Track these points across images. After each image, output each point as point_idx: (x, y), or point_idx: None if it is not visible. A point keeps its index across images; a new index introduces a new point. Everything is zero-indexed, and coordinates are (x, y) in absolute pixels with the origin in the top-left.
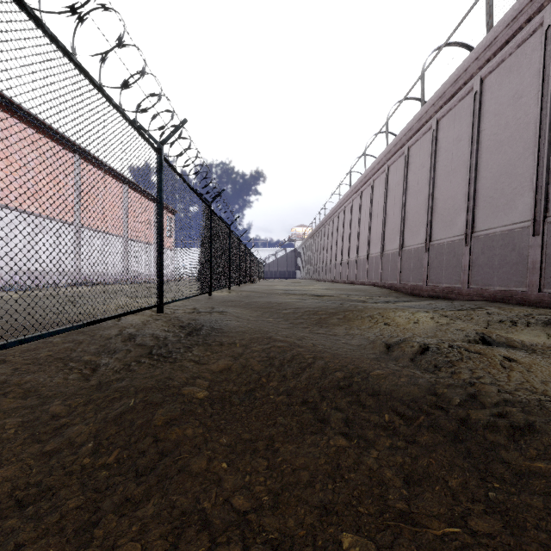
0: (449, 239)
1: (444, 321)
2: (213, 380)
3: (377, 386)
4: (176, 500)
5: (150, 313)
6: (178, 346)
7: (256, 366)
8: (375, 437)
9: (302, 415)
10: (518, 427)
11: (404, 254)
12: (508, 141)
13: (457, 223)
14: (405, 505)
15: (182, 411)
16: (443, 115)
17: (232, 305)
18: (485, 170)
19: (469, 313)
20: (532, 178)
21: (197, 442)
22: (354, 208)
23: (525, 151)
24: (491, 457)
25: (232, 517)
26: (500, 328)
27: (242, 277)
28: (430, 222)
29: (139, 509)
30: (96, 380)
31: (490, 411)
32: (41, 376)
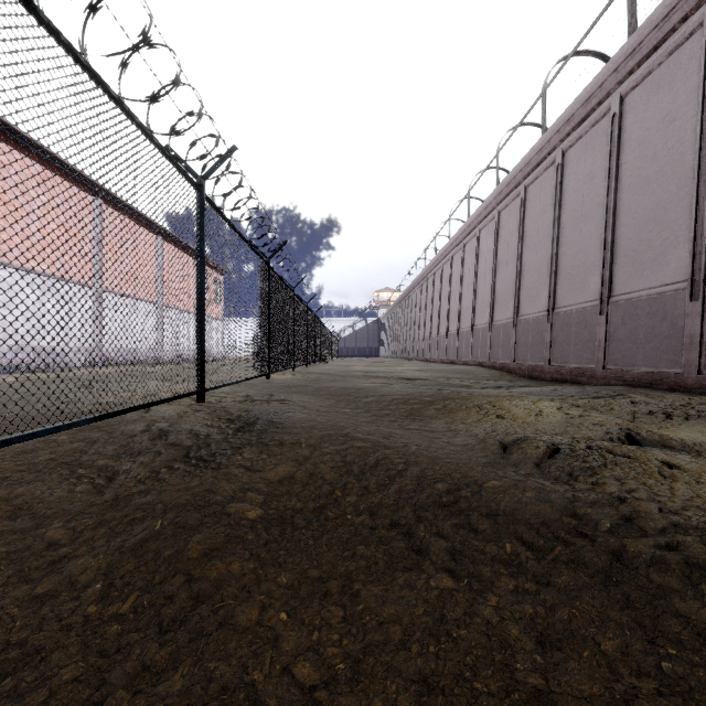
0: (579, 306)
1: (576, 413)
2: (270, 493)
3: (494, 504)
4: (214, 669)
5: (188, 402)
6: (224, 446)
7: (327, 474)
8: (494, 577)
9: (391, 543)
10: (697, 565)
11: (519, 325)
12: (657, 178)
13: (589, 285)
14: (542, 680)
15: (226, 538)
16: (571, 145)
17: (297, 391)
18: (627, 215)
19: (608, 402)
20: (689, 225)
21: (246, 582)
22: (454, 266)
23: (680, 190)
24: (660, 608)
25: (293, 696)
26: (650, 422)
27: (310, 355)
28: (554, 284)
29: (161, 682)
30: (112, 494)
31: (654, 540)
32: (38, 488)
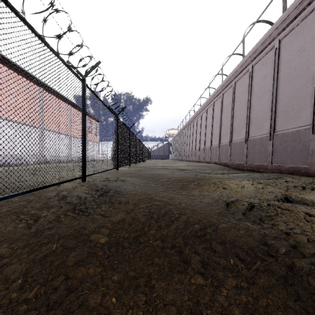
0: (260, 136)
1: (260, 186)
2: (113, 228)
3: (223, 237)
4: None
5: (79, 181)
6: (92, 204)
7: (141, 218)
8: (224, 278)
9: (171, 256)
10: None
11: (232, 145)
12: (296, 77)
13: (264, 126)
14: None
15: (88, 254)
16: (256, 63)
17: (130, 175)
18: (282, 94)
19: (274, 181)
20: (311, 99)
21: (96, 279)
22: (202, 118)
23: (307, 82)
24: None
25: None
26: (295, 191)
27: (137, 158)
28: (248, 126)
29: None
30: (35, 229)
31: (310, 260)
32: None
